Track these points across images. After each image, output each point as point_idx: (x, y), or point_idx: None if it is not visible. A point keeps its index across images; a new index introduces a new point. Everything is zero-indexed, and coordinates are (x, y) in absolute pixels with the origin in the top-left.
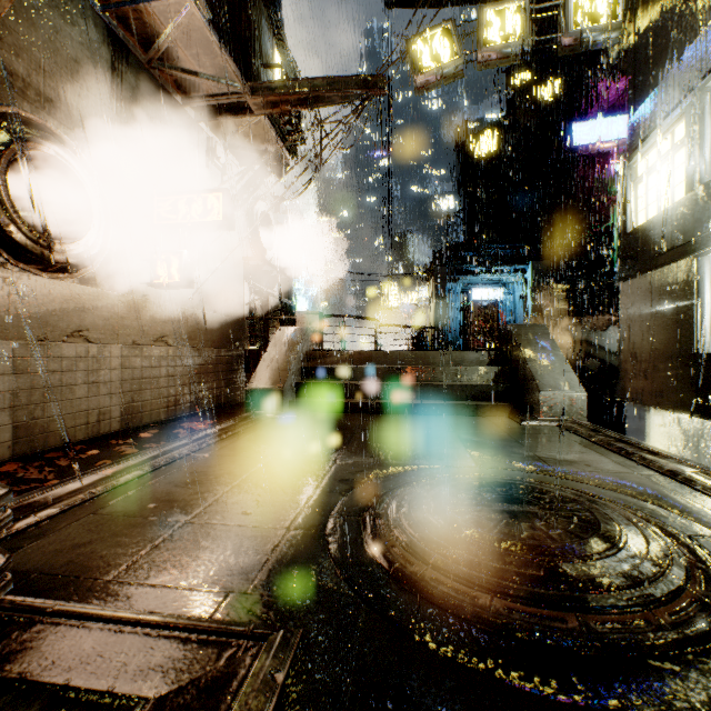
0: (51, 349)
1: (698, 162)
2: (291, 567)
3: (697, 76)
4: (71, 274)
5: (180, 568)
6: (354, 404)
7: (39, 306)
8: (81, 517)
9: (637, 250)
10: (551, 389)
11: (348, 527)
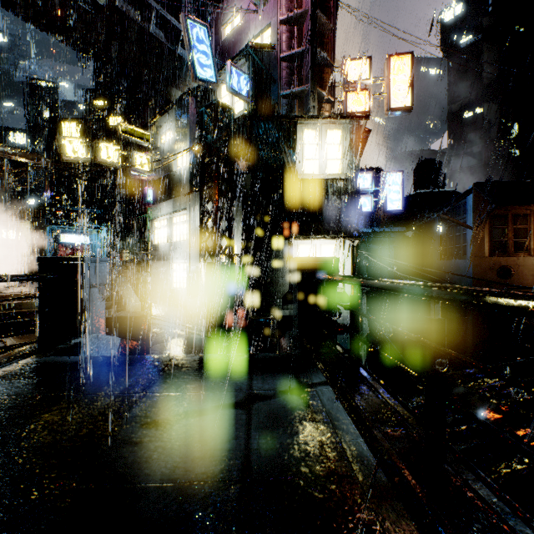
0: None
1: (169, 236)
2: None
3: (169, 211)
4: None
5: None
6: None
7: None
8: None
9: (155, 252)
10: (130, 302)
11: None
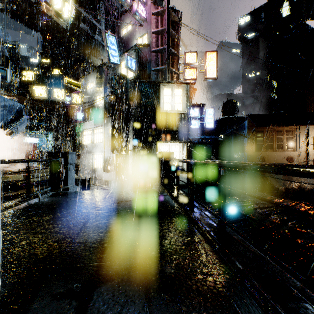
0: None
1: (92, 140)
2: None
3: (92, 126)
4: None
5: None
6: None
7: None
8: None
9: (84, 148)
10: None
11: None
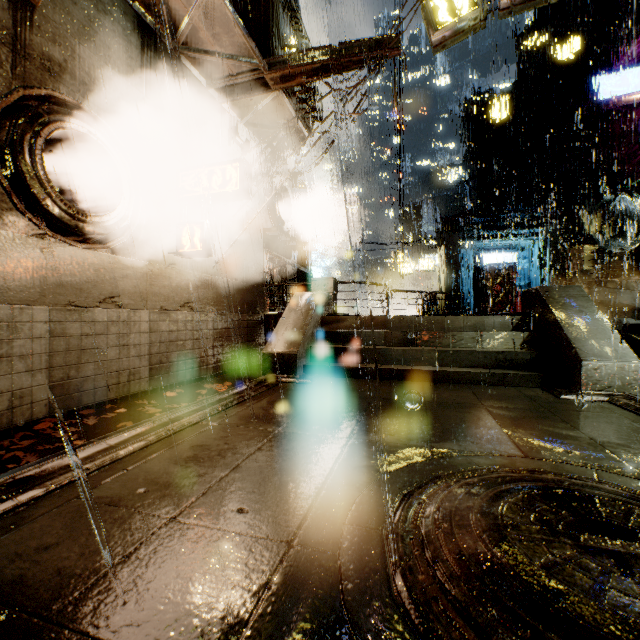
0: (85, 314)
1: None
2: (288, 625)
3: None
4: (104, 245)
5: (141, 606)
6: (369, 370)
7: (74, 274)
8: (64, 501)
9: None
10: (596, 358)
11: (367, 548)
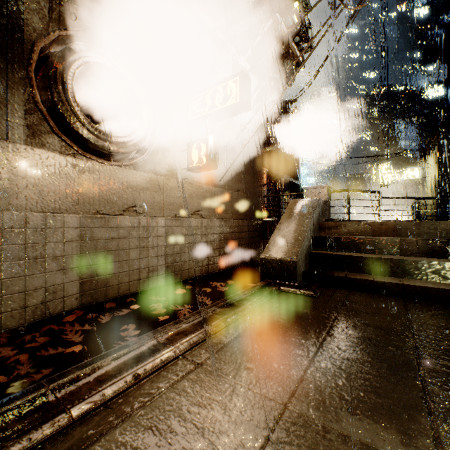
0: (110, 221)
1: None
2: None
3: None
4: (127, 162)
5: None
6: (384, 284)
7: (101, 187)
8: None
9: None
10: None
11: None
